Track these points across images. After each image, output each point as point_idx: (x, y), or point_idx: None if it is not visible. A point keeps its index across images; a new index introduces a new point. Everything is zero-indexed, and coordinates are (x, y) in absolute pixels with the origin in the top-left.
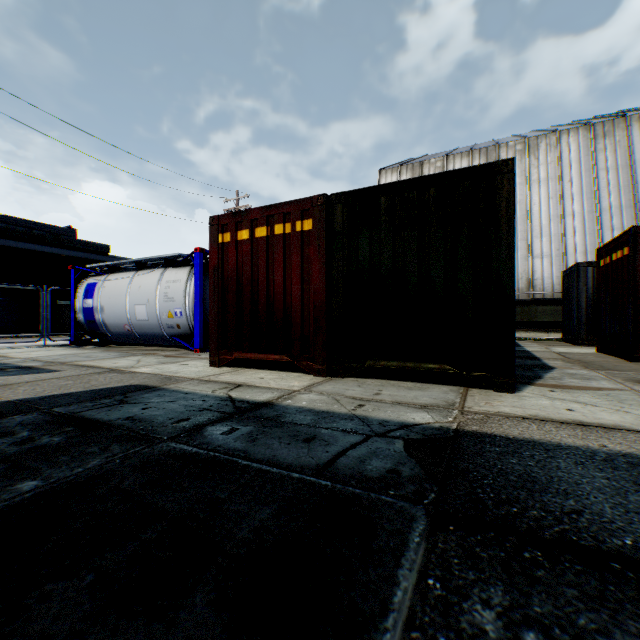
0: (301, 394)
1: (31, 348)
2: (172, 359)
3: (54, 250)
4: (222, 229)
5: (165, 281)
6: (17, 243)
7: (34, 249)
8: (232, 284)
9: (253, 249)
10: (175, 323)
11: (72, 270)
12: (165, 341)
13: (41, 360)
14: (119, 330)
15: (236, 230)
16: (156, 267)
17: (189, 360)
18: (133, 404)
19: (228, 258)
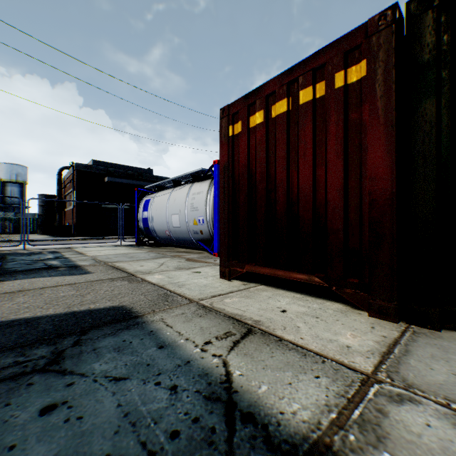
0: (394, 403)
1: (109, 247)
2: (190, 263)
3: (138, 182)
4: (232, 120)
5: (191, 193)
6: (118, 179)
7: (127, 182)
8: (243, 182)
9: (268, 134)
10: (199, 229)
11: (136, 191)
12: (193, 244)
13: (96, 259)
14: (162, 235)
15: (248, 116)
16: (186, 183)
17: (204, 266)
18: (55, 376)
19: (238, 152)
